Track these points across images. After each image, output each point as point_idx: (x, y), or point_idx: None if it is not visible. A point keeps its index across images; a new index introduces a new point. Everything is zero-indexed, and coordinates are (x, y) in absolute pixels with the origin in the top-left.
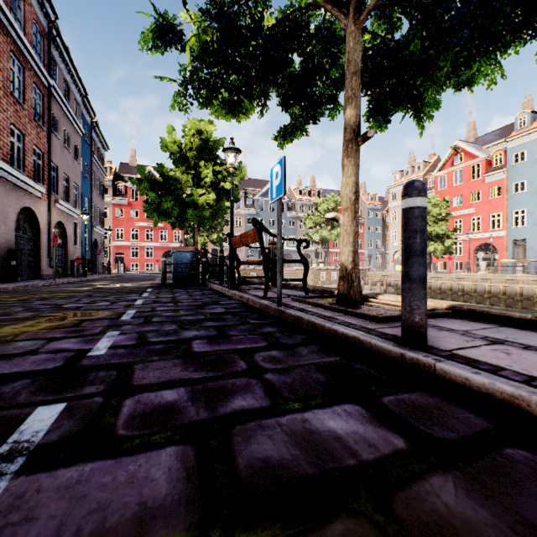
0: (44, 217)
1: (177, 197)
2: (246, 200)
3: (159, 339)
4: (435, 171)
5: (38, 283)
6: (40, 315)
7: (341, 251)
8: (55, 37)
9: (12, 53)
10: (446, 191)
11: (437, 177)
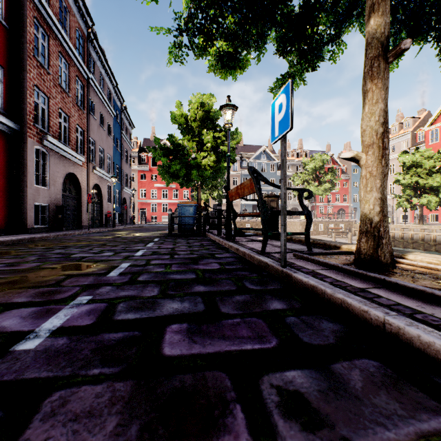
0: (84, 181)
1: (184, 161)
2: (241, 162)
3: (125, 316)
4: (426, 126)
5: (74, 232)
6: (41, 266)
7: (363, 199)
8: (92, 40)
9: (60, 53)
10: (439, 144)
11: (428, 131)
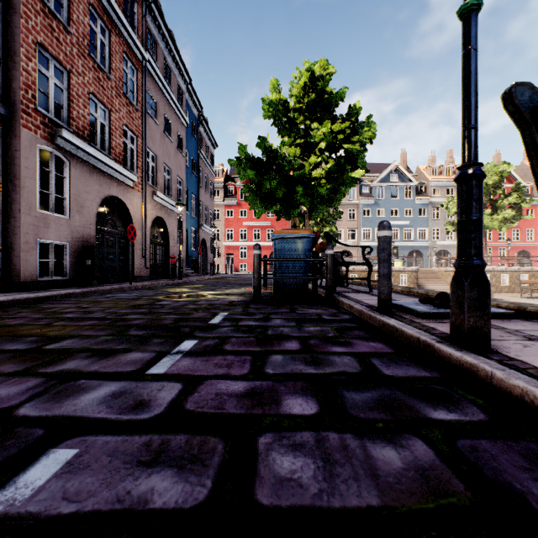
0: (137, 210)
1: (282, 174)
2: (361, 188)
3: None
4: None
5: (95, 289)
6: None
7: None
8: (150, 4)
9: (92, 9)
10: None
11: None
